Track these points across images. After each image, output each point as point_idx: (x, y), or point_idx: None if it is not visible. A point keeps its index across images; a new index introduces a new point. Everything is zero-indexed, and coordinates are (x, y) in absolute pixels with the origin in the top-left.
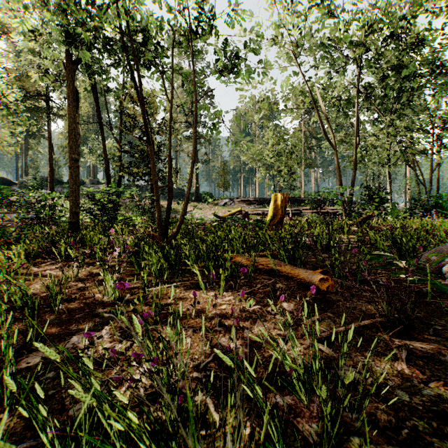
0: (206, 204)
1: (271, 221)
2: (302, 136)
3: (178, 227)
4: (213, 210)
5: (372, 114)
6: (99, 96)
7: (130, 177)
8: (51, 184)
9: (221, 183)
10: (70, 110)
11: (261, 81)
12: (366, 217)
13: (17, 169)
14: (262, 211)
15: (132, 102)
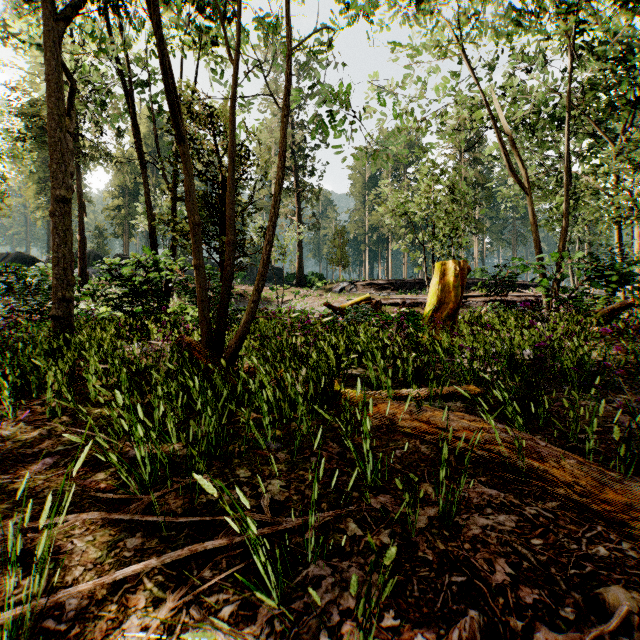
0: (313, 289)
1: (433, 315)
2: (471, 173)
3: (244, 326)
4: (323, 298)
5: (583, 140)
6: (160, 136)
7: (186, 242)
8: (82, 260)
9: (336, 258)
10: (54, 107)
11: (403, 84)
12: (617, 306)
13: (49, 242)
14: (403, 300)
15: (188, 116)
